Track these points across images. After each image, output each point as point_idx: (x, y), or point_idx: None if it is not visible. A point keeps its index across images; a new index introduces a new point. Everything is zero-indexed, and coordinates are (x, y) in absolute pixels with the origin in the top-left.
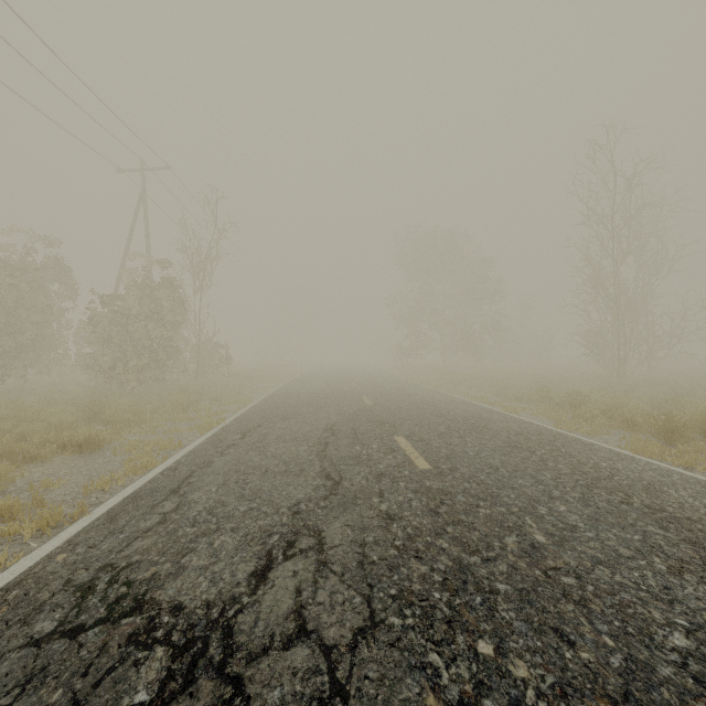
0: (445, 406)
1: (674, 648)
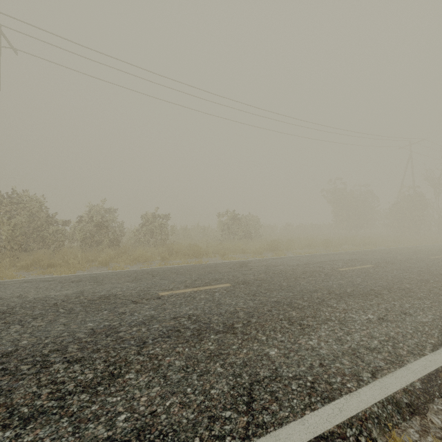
0: None
1: None
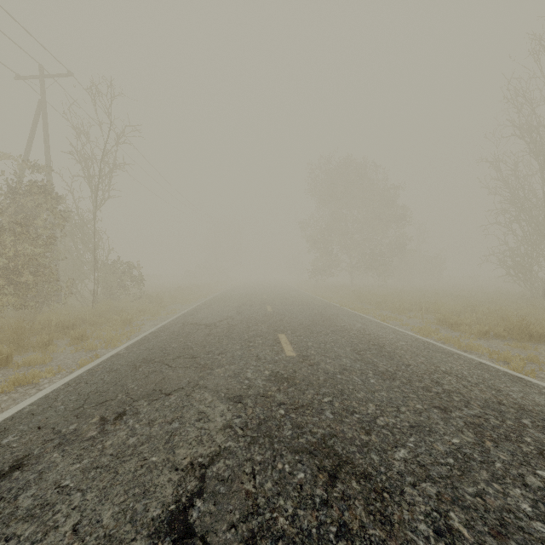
0: (412, 360)
1: None
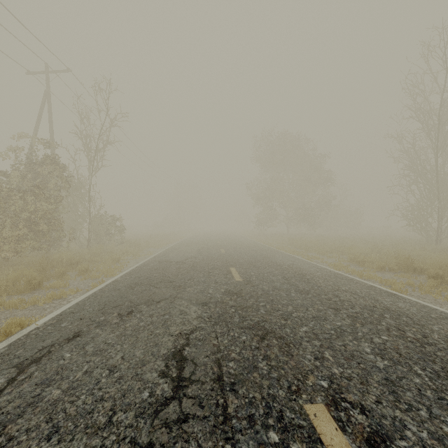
0: (323, 283)
1: None
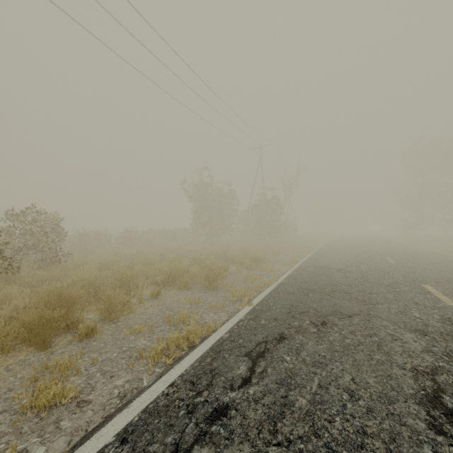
0: (420, 253)
1: (430, 277)
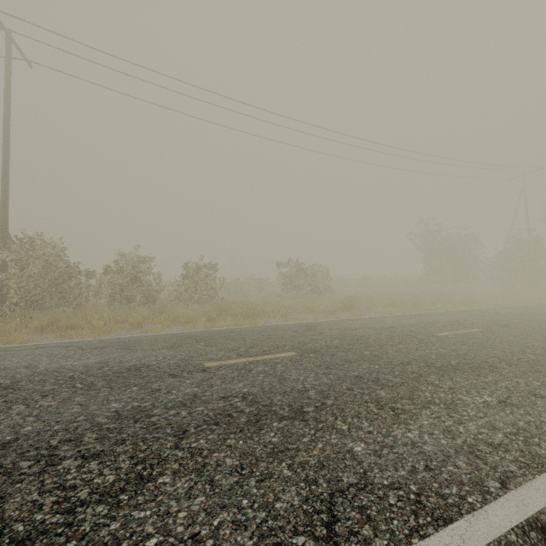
0: None
1: None
